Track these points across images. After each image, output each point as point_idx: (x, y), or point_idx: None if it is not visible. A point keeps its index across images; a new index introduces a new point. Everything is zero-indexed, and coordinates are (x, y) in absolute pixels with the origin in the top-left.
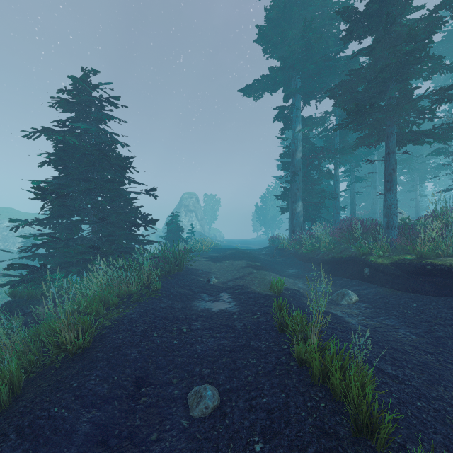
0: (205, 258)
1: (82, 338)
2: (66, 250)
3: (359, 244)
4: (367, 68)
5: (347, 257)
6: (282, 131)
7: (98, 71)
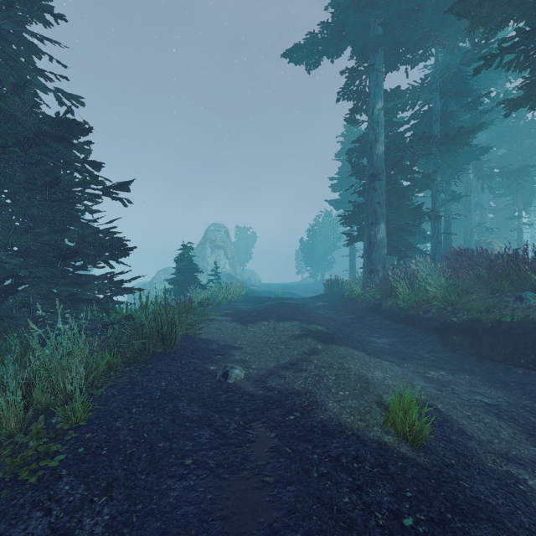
0: (228, 316)
1: None
2: None
3: None
4: None
5: (515, 323)
6: (351, 115)
7: None
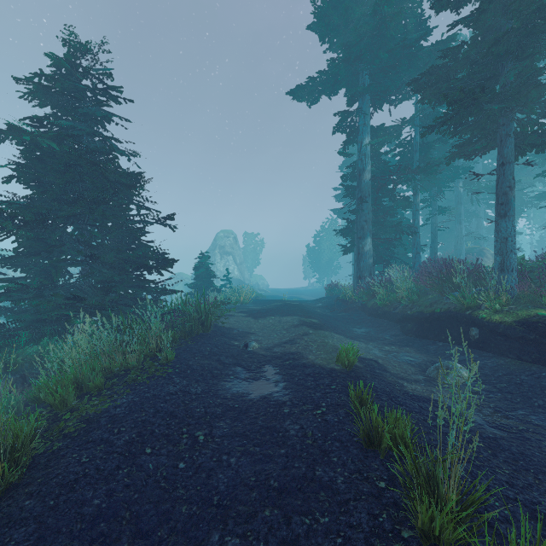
0: (243, 313)
1: (3, 468)
2: (36, 302)
3: (461, 293)
4: (469, 45)
5: (441, 313)
6: (345, 145)
7: (89, 49)
